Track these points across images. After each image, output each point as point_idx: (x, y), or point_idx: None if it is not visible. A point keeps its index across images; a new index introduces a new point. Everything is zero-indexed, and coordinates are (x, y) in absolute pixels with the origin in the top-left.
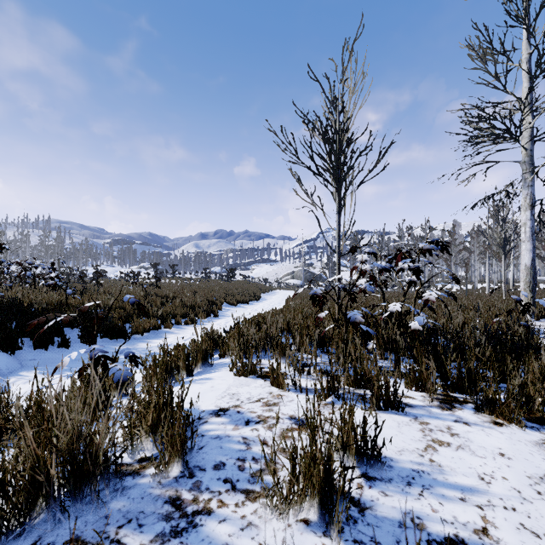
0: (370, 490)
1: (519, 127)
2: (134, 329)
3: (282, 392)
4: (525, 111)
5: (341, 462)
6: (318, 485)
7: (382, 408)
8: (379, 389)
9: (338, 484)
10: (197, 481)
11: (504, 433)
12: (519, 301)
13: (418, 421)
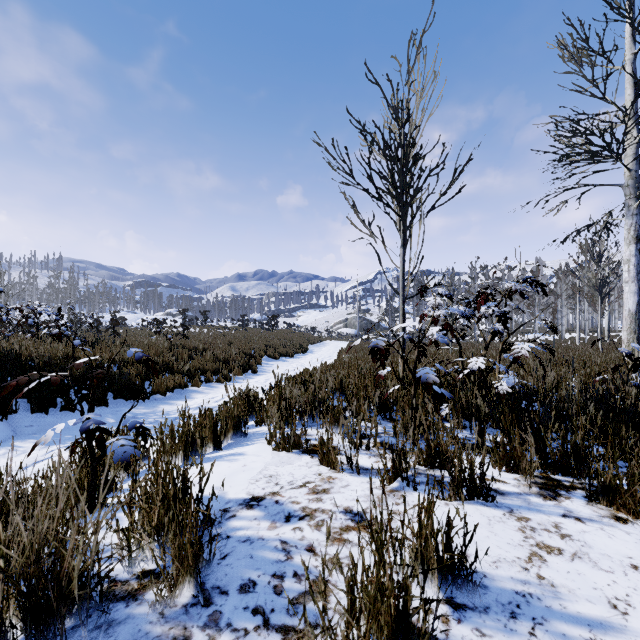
0: (460, 627)
1: (623, 142)
2: (154, 387)
3: (334, 474)
4: (629, 123)
5: (421, 593)
6: (388, 628)
7: (465, 496)
8: (461, 472)
9: (416, 625)
10: (216, 612)
11: (631, 533)
12: (629, 356)
13: (515, 516)
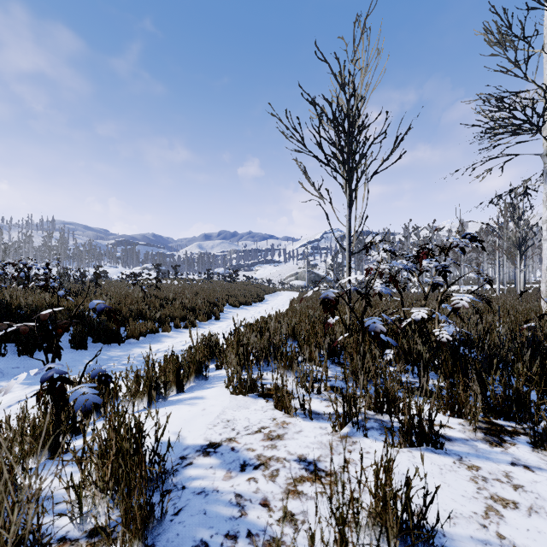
0: None
1: (543, 116)
2: (129, 333)
3: (287, 419)
4: None
5: None
6: None
7: (415, 443)
8: (411, 420)
9: None
10: None
11: None
12: None
13: (465, 465)
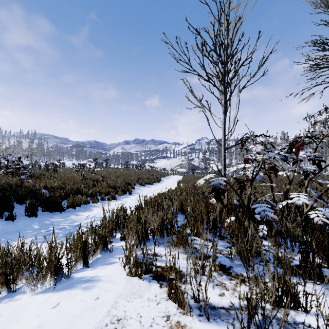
0: None
1: None
2: (68, 204)
3: (182, 318)
4: None
5: None
6: None
7: None
8: None
9: None
10: None
11: None
12: None
13: None
